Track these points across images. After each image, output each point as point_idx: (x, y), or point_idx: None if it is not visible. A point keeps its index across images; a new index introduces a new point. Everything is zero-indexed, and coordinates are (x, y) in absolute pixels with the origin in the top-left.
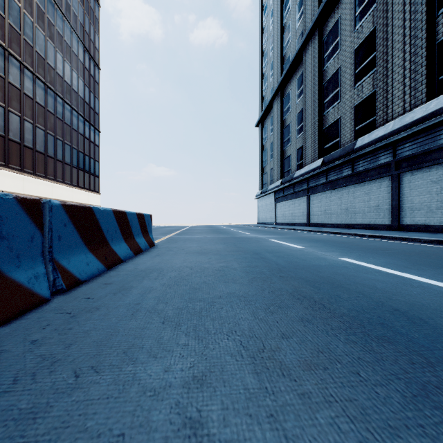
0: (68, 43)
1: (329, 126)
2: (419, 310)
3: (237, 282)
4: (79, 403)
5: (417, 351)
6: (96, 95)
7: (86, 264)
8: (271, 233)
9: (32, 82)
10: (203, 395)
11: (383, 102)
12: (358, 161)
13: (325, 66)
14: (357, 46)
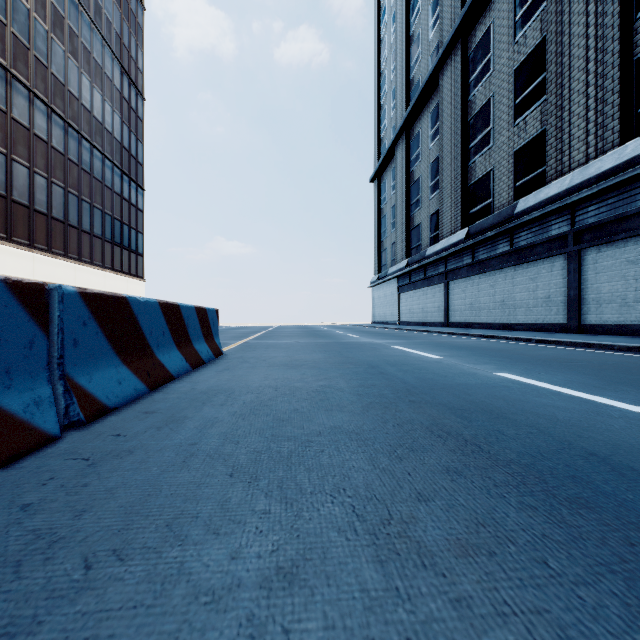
0: (98, 61)
1: (476, 181)
2: (628, 454)
3: (345, 410)
4: (86, 616)
5: (634, 523)
6: (139, 138)
7: (117, 382)
8: (393, 337)
9: (47, 117)
10: (293, 602)
11: (557, 145)
12: (520, 232)
13: (471, 94)
14: (518, 65)
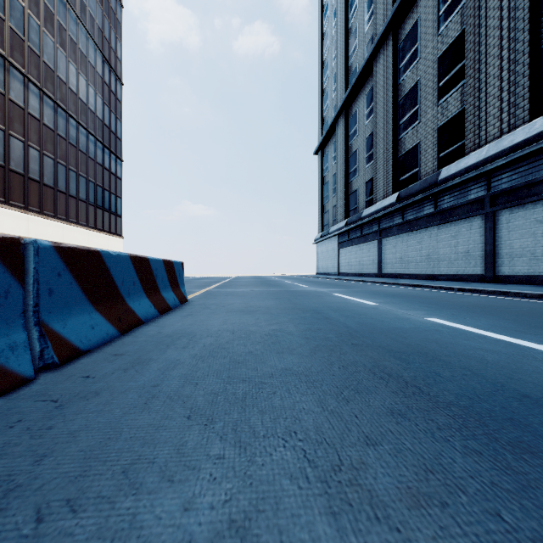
0: (83, 51)
1: (405, 153)
2: None
3: (295, 353)
4: None
5: None
6: (118, 116)
7: (90, 327)
8: (335, 286)
9: (39, 99)
10: None
11: (475, 122)
12: (443, 196)
13: (401, 78)
14: (441, 53)
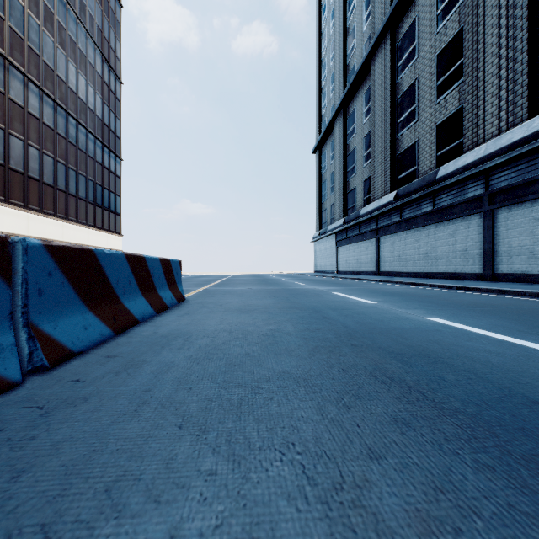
0: (82, 51)
1: (403, 151)
2: None
3: (293, 355)
4: None
5: None
6: (117, 115)
7: (83, 328)
8: (333, 284)
9: (39, 98)
10: None
11: (473, 120)
12: (441, 194)
13: (399, 77)
14: (439, 52)
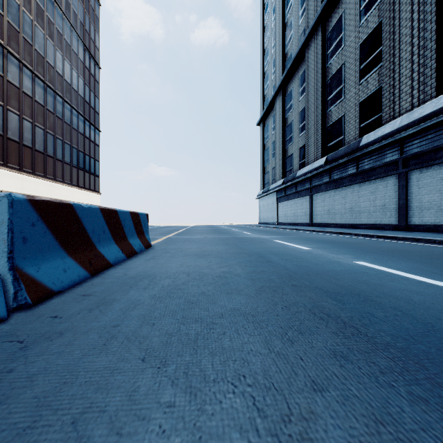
0: (68, 41)
1: (332, 124)
2: None
3: (242, 293)
4: None
5: None
6: (96, 95)
7: (62, 270)
8: (274, 233)
9: (32, 80)
10: None
11: (390, 97)
12: (364, 159)
13: (329, 62)
14: (362, 41)
